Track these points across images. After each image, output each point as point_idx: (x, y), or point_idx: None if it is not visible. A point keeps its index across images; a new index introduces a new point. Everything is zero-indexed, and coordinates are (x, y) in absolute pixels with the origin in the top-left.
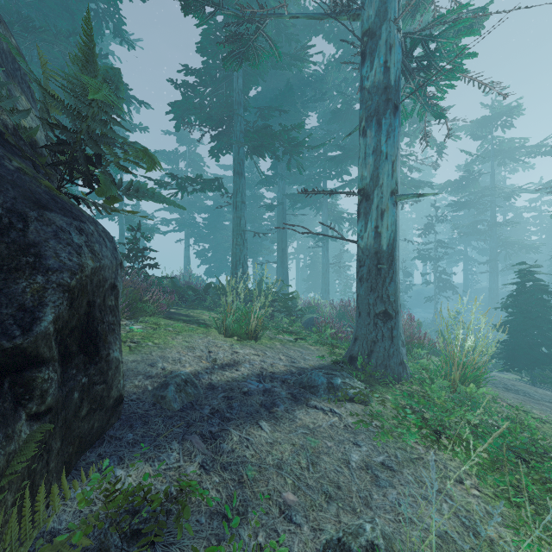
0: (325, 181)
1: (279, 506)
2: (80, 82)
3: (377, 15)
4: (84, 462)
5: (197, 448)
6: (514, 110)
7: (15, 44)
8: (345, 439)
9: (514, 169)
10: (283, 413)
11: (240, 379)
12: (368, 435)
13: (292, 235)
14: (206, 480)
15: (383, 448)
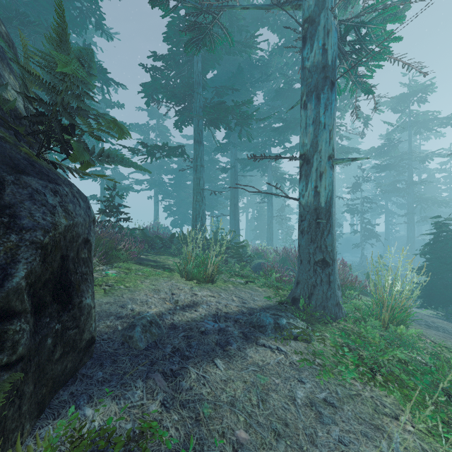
0: (270, 148)
1: (233, 445)
2: (52, 58)
3: (316, 5)
4: (57, 401)
5: (159, 386)
6: (428, 88)
7: (4, 31)
8: (291, 376)
9: (427, 137)
10: (235, 351)
11: (198, 320)
12: (311, 372)
13: (243, 192)
14: (166, 418)
15: (325, 385)
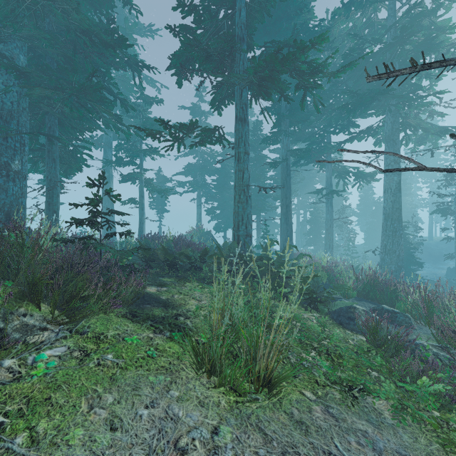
0: (329, 137)
1: None
2: None
3: None
4: None
5: None
6: None
7: None
8: None
9: None
10: None
11: None
12: None
13: (294, 191)
14: None
15: None
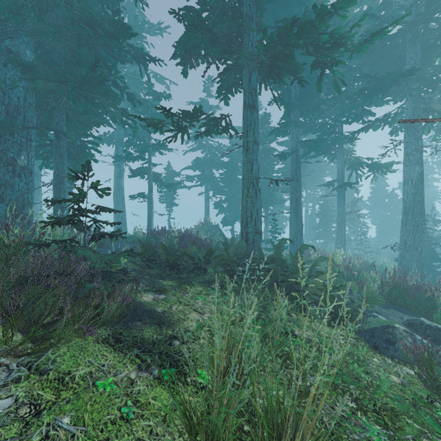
0: (341, 127)
1: None
2: None
3: None
4: None
5: None
6: None
7: None
8: None
9: None
10: None
11: None
12: None
13: (303, 184)
14: None
15: None
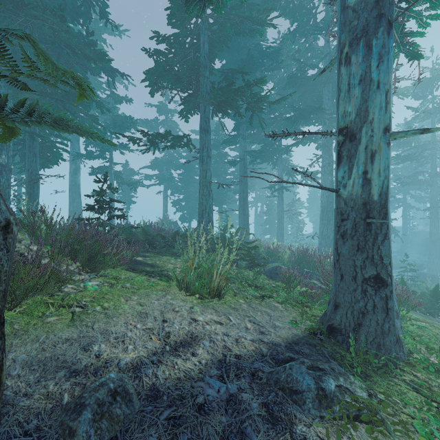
0: (280, 140)
1: None
2: None
3: None
4: None
5: None
6: None
7: None
8: None
9: None
10: None
11: (195, 376)
12: None
13: (252, 186)
14: None
15: None
